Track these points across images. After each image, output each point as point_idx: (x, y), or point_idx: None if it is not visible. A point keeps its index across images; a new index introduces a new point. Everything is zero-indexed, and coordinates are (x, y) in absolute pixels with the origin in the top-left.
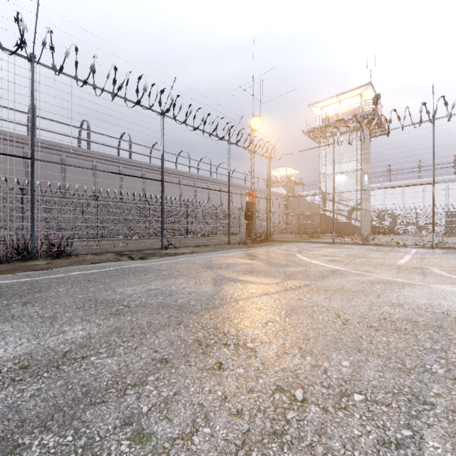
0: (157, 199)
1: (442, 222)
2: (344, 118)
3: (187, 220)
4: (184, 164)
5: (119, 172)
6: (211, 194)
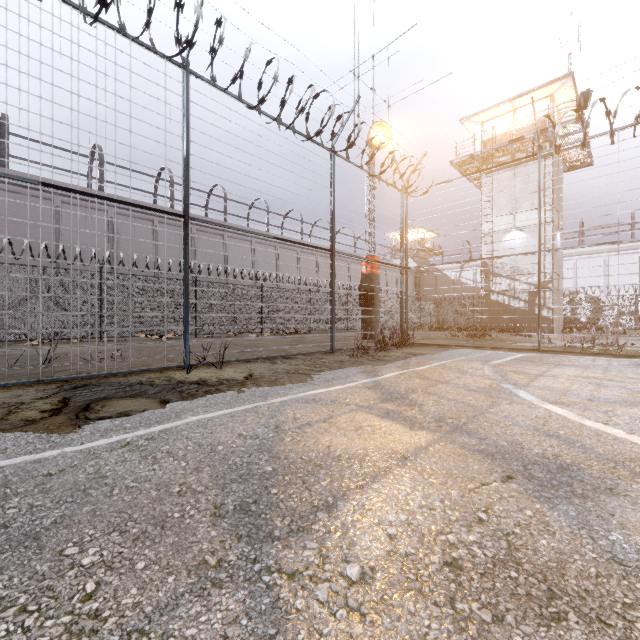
0: (209, 272)
1: None
2: (524, 136)
3: (261, 307)
4: (261, 222)
5: (153, 229)
6: (302, 268)
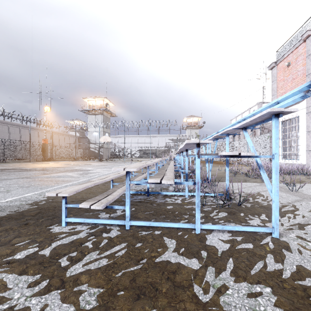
0: None
1: (138, 153)
2: (96, 109)
3: (4, 151)
4: None
5: None
6: (22, 135)
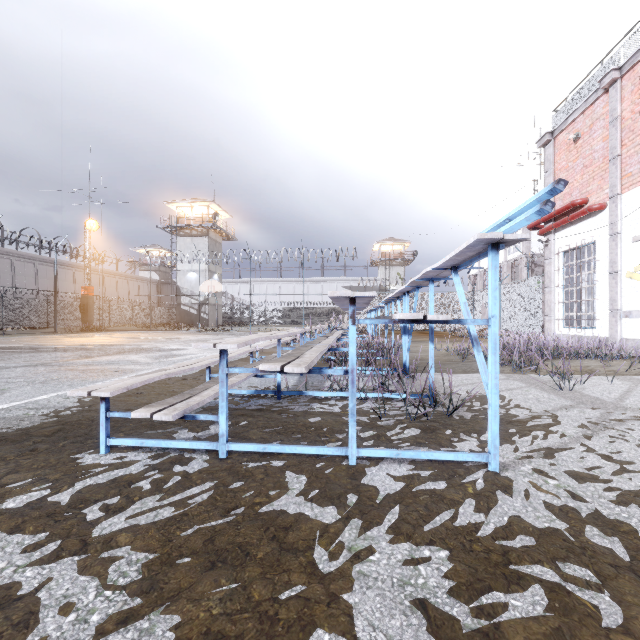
0: None
1: (281, 315)
2: (193, 224)
3: (2, 311)
4: None
5: None
6: (40, 277)
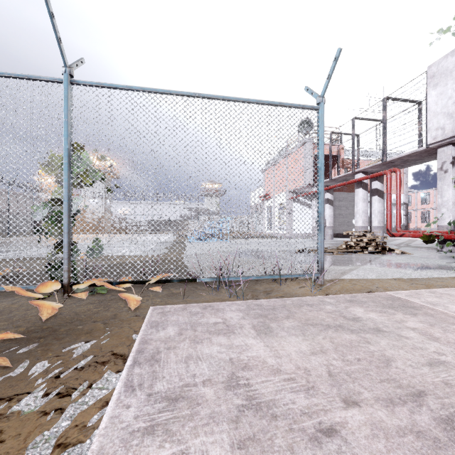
0: None
1: (147, 225)
2: None
3: None
4: None
5: None
6: None
